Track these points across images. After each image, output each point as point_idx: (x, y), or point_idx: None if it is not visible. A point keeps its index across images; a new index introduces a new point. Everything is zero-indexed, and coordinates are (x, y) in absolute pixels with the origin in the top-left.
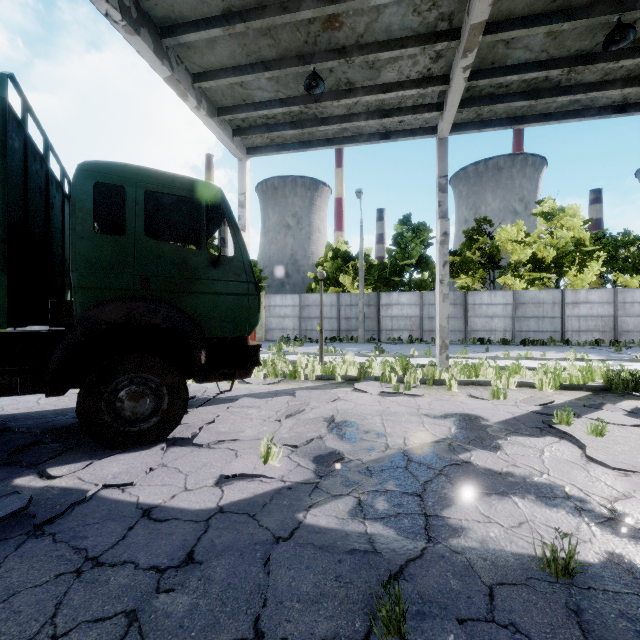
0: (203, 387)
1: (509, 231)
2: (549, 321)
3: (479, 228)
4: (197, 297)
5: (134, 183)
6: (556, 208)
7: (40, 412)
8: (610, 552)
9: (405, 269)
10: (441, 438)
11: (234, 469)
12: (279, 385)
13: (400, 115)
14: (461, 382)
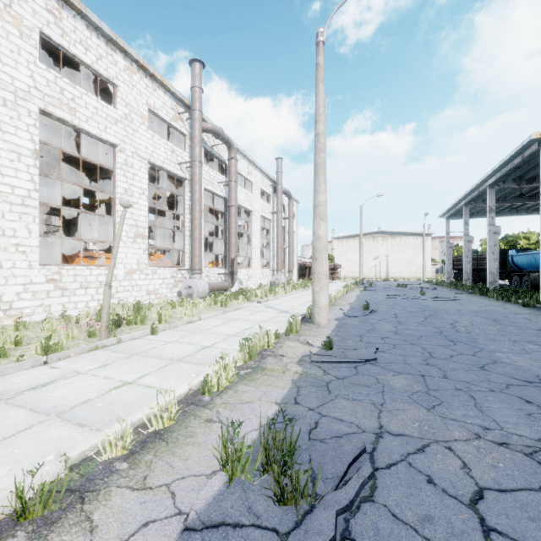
0: None
1: None
2: None
3: None
4: None
5: None
6: None
7: None
8: None
9: None
10: None
11: None
12: None
13: None
14: None
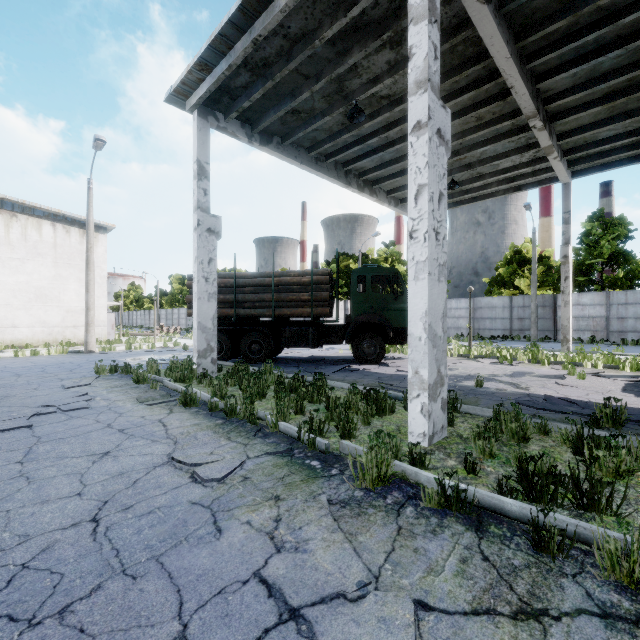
0: (392, 355)
1: None
2: None
3: None
4: (389, 312)
5: (368, 274)
6: None
7: (330, 356)
8: (504, 388)
9: (593, 268)
10: (494, 374)
11: (400, 369)
12: None
13: (522, 179)
14: (560, 363)
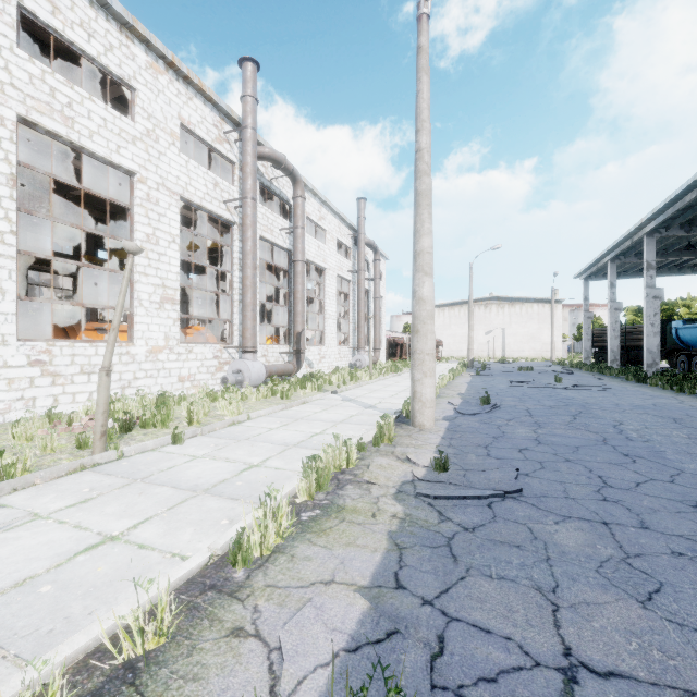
0: None
1: None
2: None
3: None
4: None
5: None
6: None
7: None
8: None
9: None
10: None
11: None
12: None
13: None
14: None
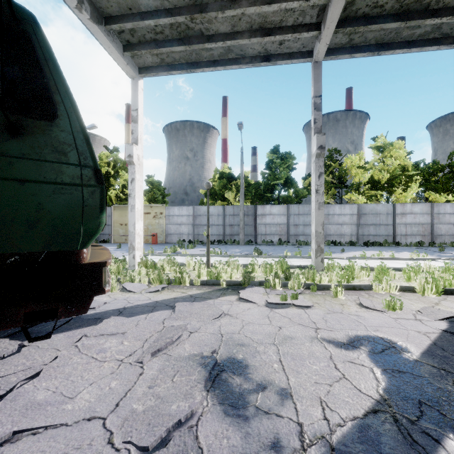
0: None
1: (353, 159)
2: (384, 227)
3: (332, 156)
4: None
5: None
6: (386, 143)
7: None
8: None
9: (275, 187)
10: (374, 401)
11: None
12: (162, 293)
13: (281, 34)
14: (343, 287)
